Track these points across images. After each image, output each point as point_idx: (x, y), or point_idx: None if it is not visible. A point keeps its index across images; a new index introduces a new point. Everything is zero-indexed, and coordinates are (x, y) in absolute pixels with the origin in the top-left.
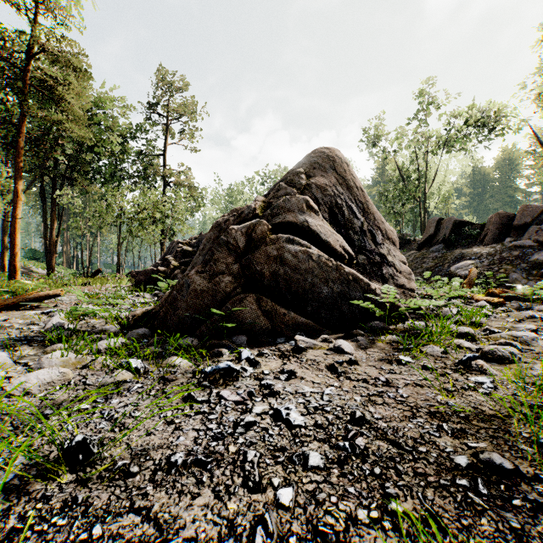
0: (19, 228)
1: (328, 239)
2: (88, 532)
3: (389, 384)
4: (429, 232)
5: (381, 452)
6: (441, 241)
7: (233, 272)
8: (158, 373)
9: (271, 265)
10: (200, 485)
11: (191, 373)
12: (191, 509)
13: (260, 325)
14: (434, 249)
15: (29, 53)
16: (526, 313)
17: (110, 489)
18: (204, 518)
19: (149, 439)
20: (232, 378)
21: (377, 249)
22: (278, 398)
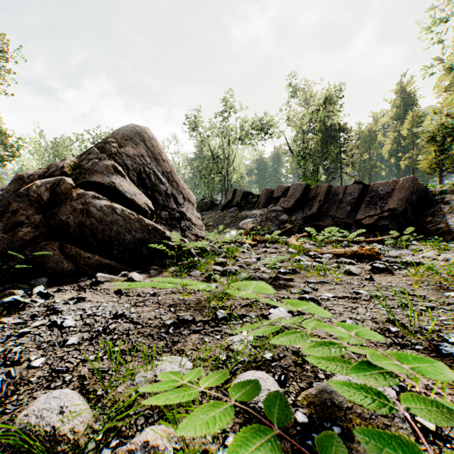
0: None
1: (134, 198)
2: None
3: (155, 295)
4: (229, 198)
5: (123, 328)
6: (236, 205)
7: (35, 222)
8: None
9: (76, 216)
10: None
11: None
12: None
13: (64, 268)
14: (231, 211)
15: None
16: (263, 249)
17: None
18: None
19: None
20: (18, 309)
21: (178, 207)
22: (60, 314)
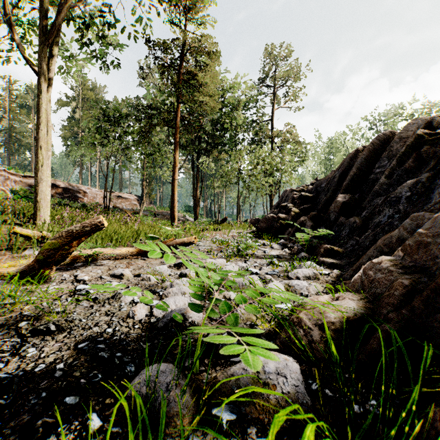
0: (176, 187)
1: None
2: None
3: None
4: None
5: None
6: None
7: None
8: None
9: None
10: None
11: None
12: None
13: None
14: None
15: (181, 56)
16: None
17: None
18: None
19: None
20: None
21: None
22: None
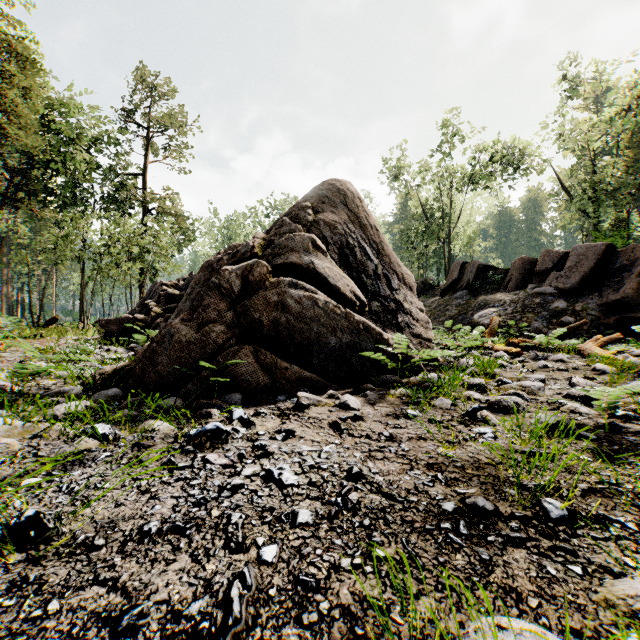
0: None
1: (337, 284)
2: (43, 609)
3: (393, 439)
4: (453, 276)
5: (373, 505)
6: (465, 287)
7: (227, 321)
8: (131, 440)
9: (271, 312)
10: (177, 552)
11: (172, 438)
12: (165, 575)
13: (258, 381)
14: (458, 296)
15: None
16: (540, 363)
17: (70, 564)
18: (179, 582)
19: (119, 510)
20: (220, 441)
21: (392, 294)
22: (272, 459)
